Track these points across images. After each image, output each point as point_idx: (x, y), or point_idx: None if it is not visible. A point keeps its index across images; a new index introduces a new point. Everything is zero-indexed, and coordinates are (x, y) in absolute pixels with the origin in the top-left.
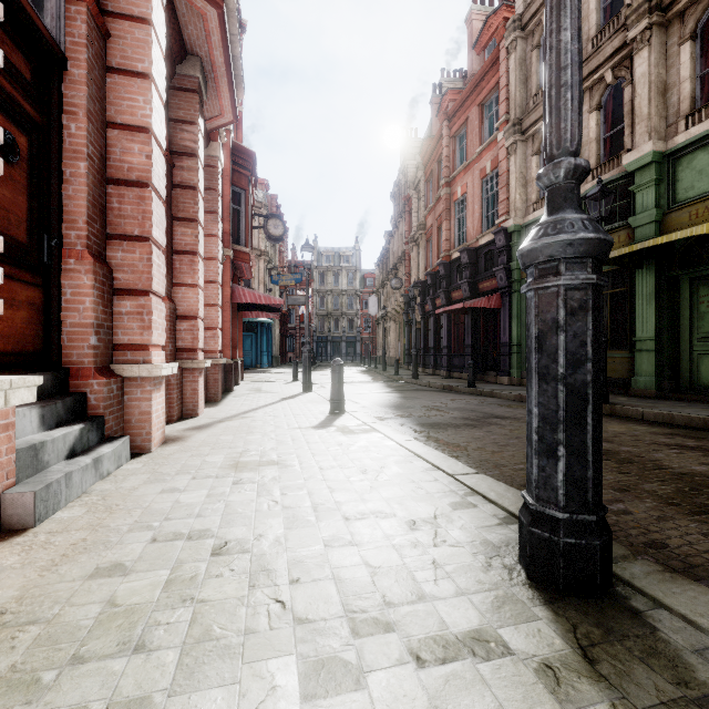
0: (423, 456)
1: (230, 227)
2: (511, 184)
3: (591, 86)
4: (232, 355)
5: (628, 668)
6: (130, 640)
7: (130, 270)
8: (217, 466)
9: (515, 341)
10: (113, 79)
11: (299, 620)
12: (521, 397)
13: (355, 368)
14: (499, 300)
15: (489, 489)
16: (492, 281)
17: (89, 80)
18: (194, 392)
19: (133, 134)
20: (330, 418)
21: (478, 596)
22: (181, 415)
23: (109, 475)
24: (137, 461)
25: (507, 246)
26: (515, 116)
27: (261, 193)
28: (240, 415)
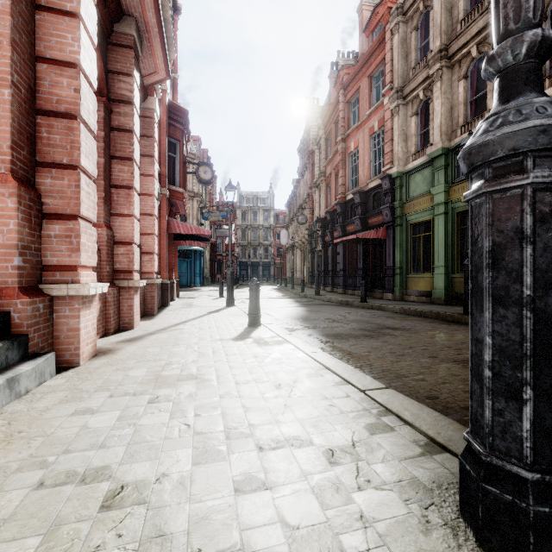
0: (333, 369)
1: (167, 171)
2: (394, 139)
3: (459, 60)
4: (168, 276)
5: None
6: None
7: (58, 196)
8: (137, 382)
9: (398, 265)
10: (42, 16)
11: None
12: (405, 310)
13: (269, 286)
14: (384, 232)
15: (402, 407)
16: (379, 217)
17: (13, 11)
18: (130, 308)
19: (62, 69)
20: (248, 330)
21: None
22: (118, 328)
23: (27, 393)
24: (62, 376)
25: (392, 189)
26: (398, 85)
27: (195, 147)
28: (171, 328)
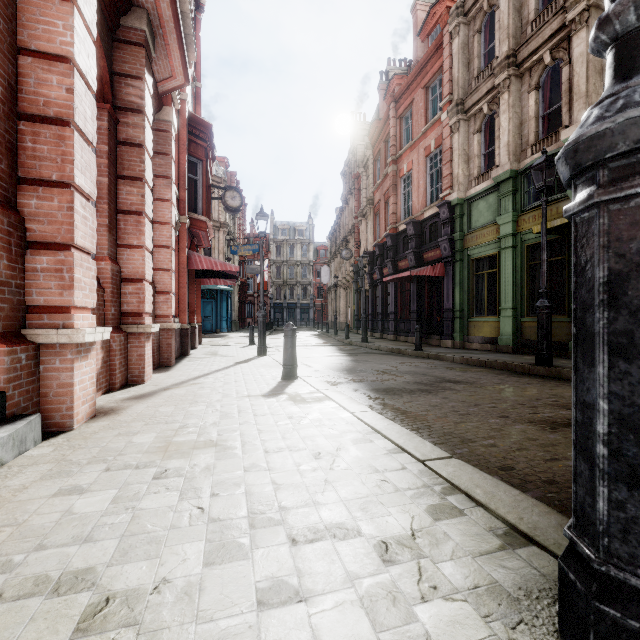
0: (384, 433)
1: (187, 195)
2: (454, 160)
3: (530, 68)
4: (189, 320)
5: None
6: None
7: (46, 221)
8: (143, 450)
9: (458, 307)
10: None
11: None
12: (467, 360)
13: (308, 332)
14: (442, 269)
15: (472, 483)
16: (436, 251)
17: None
18: (140, 358)
19: (50, 63)
20: (282, 384)
21: None
22: (125, 383)
23: (2, 466)
24: (50, 443)
25: (451, 218)
26: (458, 97)
27: (221, 169)
28: (189, 382)
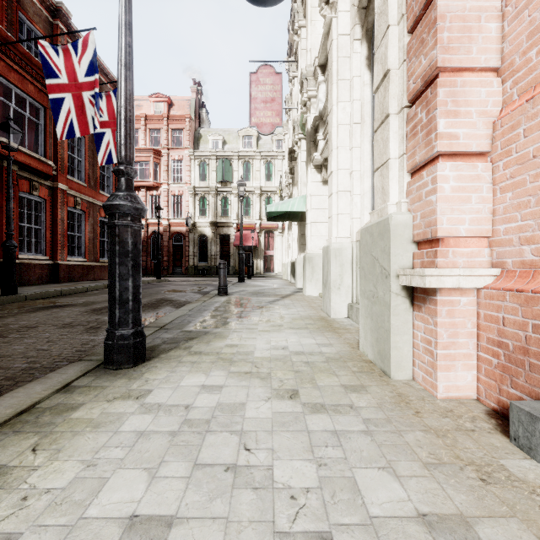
0: None
1: None
2: None
3: None
4: None
5: (166, 347)
6: (312, 364)
7: None
8: None
9: None
10: None
11: (250, 362)
12: None
13: None
14: None
15: None
16: None
17: None
18: None
19: None
20: None
21: (176, 360)
22: None
23: None
24: None
25: None
26: None
27: None
28: None
